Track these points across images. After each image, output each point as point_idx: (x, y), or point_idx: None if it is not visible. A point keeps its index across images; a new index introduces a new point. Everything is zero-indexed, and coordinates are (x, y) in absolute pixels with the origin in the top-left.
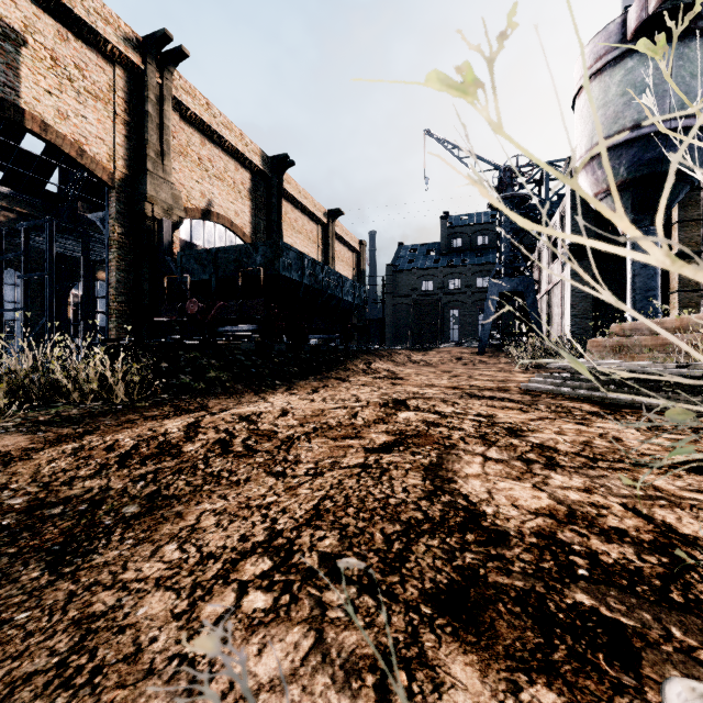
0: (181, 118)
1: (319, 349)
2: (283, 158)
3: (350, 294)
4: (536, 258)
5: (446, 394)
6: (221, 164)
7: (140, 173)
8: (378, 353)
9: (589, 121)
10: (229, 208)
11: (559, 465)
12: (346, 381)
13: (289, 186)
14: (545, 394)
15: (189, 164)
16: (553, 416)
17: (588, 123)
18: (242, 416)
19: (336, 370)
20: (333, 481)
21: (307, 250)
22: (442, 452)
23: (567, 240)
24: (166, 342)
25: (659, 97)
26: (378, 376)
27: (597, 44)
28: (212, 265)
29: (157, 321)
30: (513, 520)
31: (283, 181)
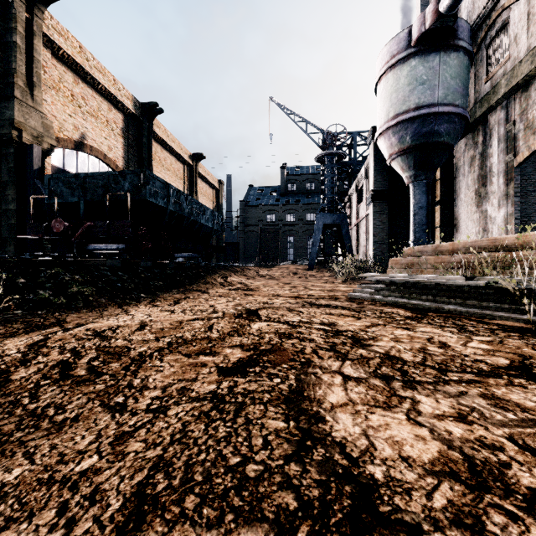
0: (53, 55)
1: (183, 266)
2: (153, 106)
3: (210, 221)
4: (348, 200)
5: (291, 304)
6: (94, 103)
7: (7, 99)
8: (233, 269)
9: (386, 101)
10: (102, 142)
11: (416, 381)
12: (206, 293)
13: (159, 130)
14: (366, 301)
15: (61, 98)
16: (382, 322)
17: (386, 102)
18: (96, 332)
19: (197, 283)
20: (175, 426)
21: (174, 185)
22: (299, 371)
23: (370, 187)
24: (30, 258)
25: (431, 89)
26: (233, 288)
27: (392, 46)
28: (81, 188)
29: (26, 239)
30: (415, 492)
31: (154, 125)
